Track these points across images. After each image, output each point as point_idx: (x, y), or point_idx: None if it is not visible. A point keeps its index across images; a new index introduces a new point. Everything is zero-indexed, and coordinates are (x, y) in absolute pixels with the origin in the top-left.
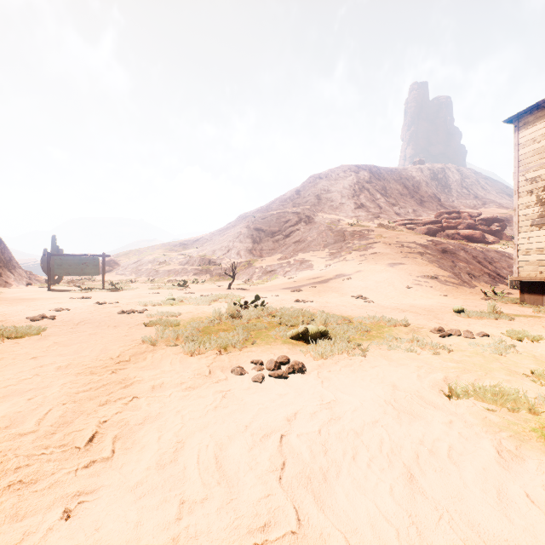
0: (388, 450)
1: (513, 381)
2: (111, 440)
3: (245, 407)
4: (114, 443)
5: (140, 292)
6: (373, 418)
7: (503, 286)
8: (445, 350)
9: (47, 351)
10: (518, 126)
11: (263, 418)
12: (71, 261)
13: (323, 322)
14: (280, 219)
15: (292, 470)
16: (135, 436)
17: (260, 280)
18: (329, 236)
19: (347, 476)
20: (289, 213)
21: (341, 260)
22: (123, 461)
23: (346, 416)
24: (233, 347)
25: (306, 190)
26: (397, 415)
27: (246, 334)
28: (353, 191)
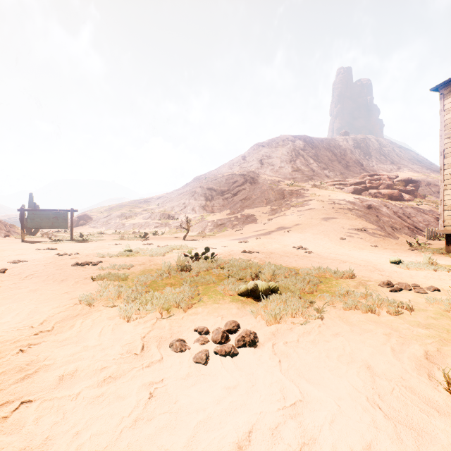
0: None
1: None
2: None
3: (178, 418)
4: None
5: (104, 243)
6: (362, 439)
7: (421, 237)
8: (405, 309)
9: None
10: (443, 93)
11: (202, 447)
12: (43, 216)
13: (271, 275)
14: (229, 180)
15: None
16: None
17: (211, 232)
18: (270, 194)
19: None
20: (237, 175)
21: (281, 215)
22: None
23: (323, 437)
24: (177, 307)
25: (251, 156)
26: (395, 433)
27: (192, 291)
28: (291, 157)
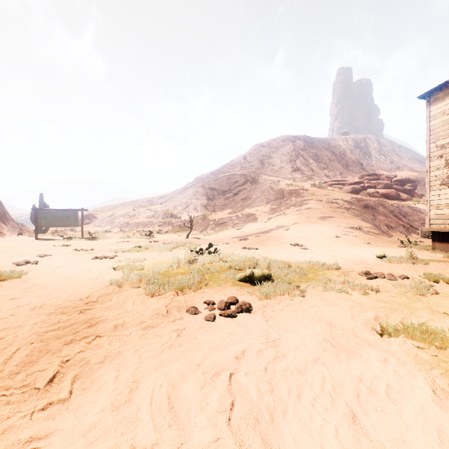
0: (330, 389)
1: (436, 319)
2: (70, 380)
3: (198, 345)
4: (73, 383)
5: (113, 241)
6: (314, 356)
7: (415, 236)
8: (373, 291)
9: (25, 292)
10: (429, 101)
11: (214, 356)
12: (55, 215)
13: (266, 266)
14: (230, 180)
15: (240, 410)
16: (94, 375)
17: (213, 231)
18: (270, 194)
19: (292, 416)
20: (238, 175)
21: (280, 214)
22: (80, 402)
23: (289, 354)
24: (189, 288)
25: (252, 156)
26: (336, 353)
27: (200, 277)
28: (291, 157)
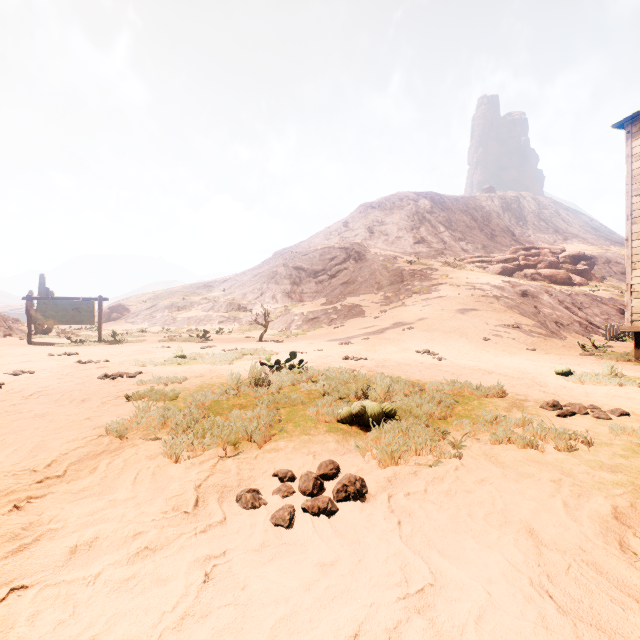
0: None
1: None
2: None
3: (248, 613)
4: None
5: (147, 346)
6: None
7: (598, 337)
8: (581, 443)
9: None
10: (631, 132)
11: None
12: (59, 306)
13: (385, 393)
14: (325, 255)
15: None
16: None
17: (299, 330)
18: (383, 276)
19: None
20: (336, 248)
21: (398, 305)
22: None
23: None
24: (249, 441)
25: (356, 221)
26: (575, 637)
27: (271, 417)
28: (412, 222)
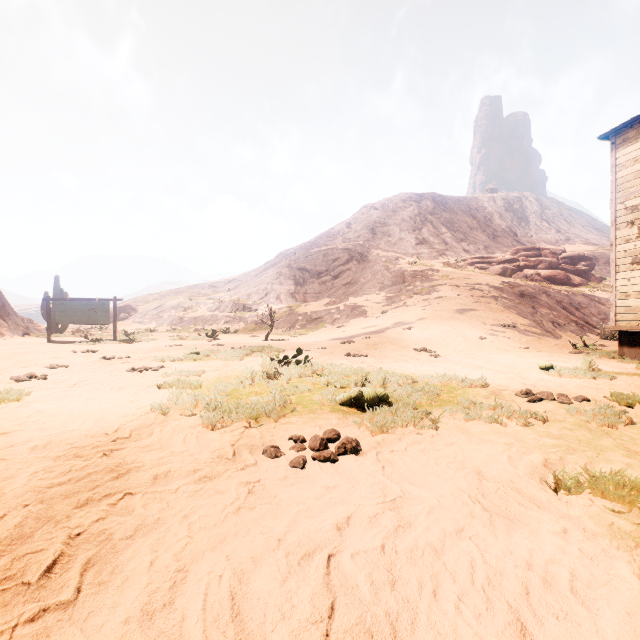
0: (484, 581)
1: (636, 465)
2: (78, 569)
3: (279, 508)
4: (83, 573)
5: (159, 344)
6: (456, 524)
7: (593, 336)
8: (539, 420)
9: (25, 423)
10: (615, 143)
11: (303, 526)
12: (76, 307)
13: (381, 383)
14: (328, 257)
15: (345, 619)
16: (118, 559)
17: (303, 329)
18: (385, 277)
19: (426, 628)
20: (339, 249)
21: (400, 305)
22: (91, 607)
23: (418, 522)
24: (267, 416)
25: (359, 222)
26: (489, 520)
27: (284, 399)
28: (414, 224)
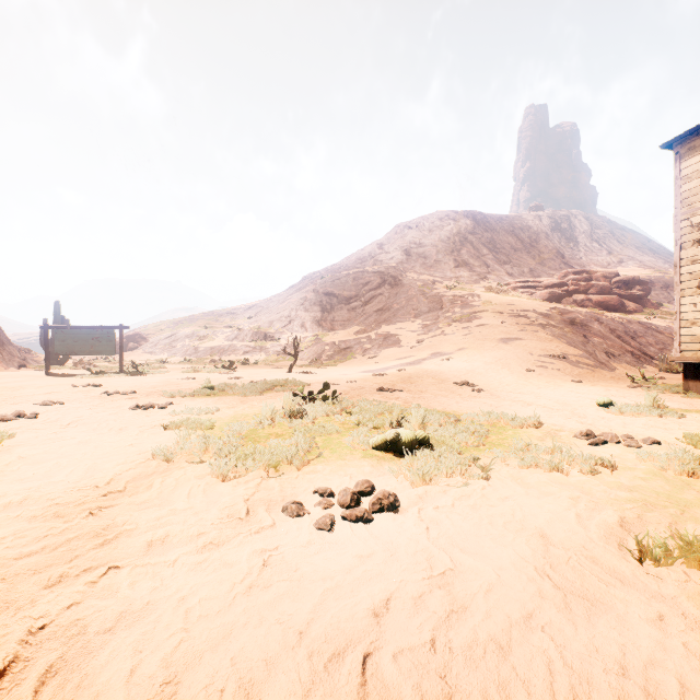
0: (567, 694)
1: None
2: (33, 684)
3: (301, 586)
4: (39, 689)
5: (170, 377)
6: (523, 608)
7: (652, 368)
8: (605, 468)
9: (1, 473)
10: (680, 152)
11: (331, 613)
12: (78, 336)
13: (420, 422)
14: (358, 280)
15: None
16: (90, 664)
17: (331, 360)
18: (421, 302)
19: None
20: (370, 273)
21: (437, 334)
22: None
23: (475, 606)
24: (289, 464)
25: (392, 243)
26: (563, 602)
27: (309, 443)
28: (453, 244)
